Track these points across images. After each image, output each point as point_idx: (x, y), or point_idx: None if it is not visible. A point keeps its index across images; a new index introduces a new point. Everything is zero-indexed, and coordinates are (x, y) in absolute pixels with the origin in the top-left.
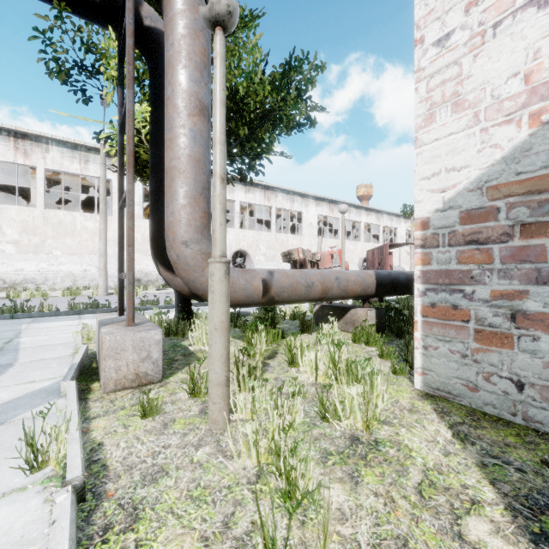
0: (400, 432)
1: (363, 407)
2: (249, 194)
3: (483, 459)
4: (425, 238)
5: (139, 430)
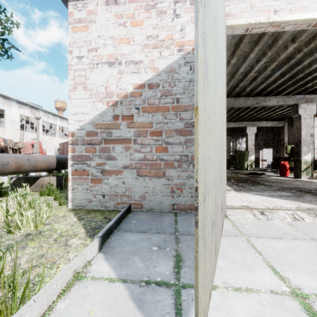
0: (54, 225)
1: (34, 219)
2: None
3: (85, 223)
4: (73, 141)
5: None
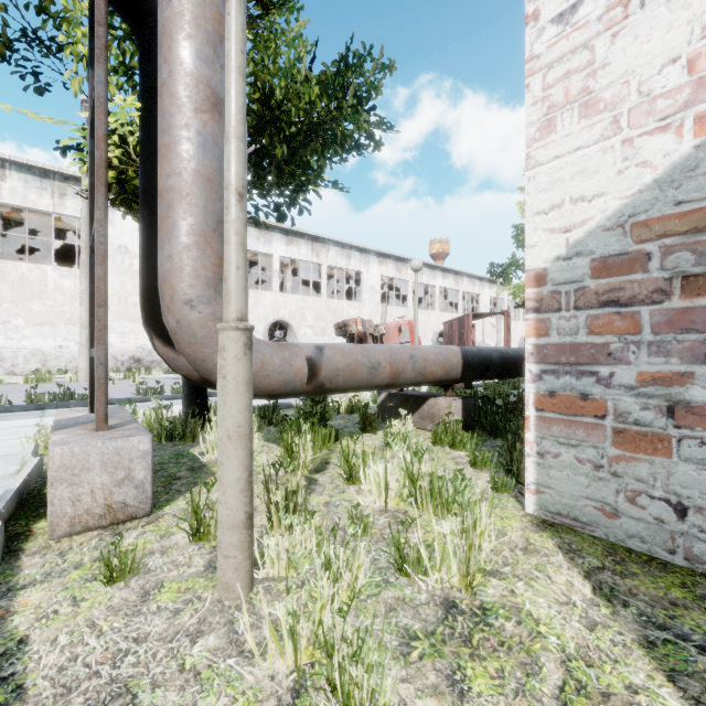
0: (516, 589)
1: (461, 552)
2: (291, 246)
3: (646, 632)
4: (541, 299)
5: (98, 607)
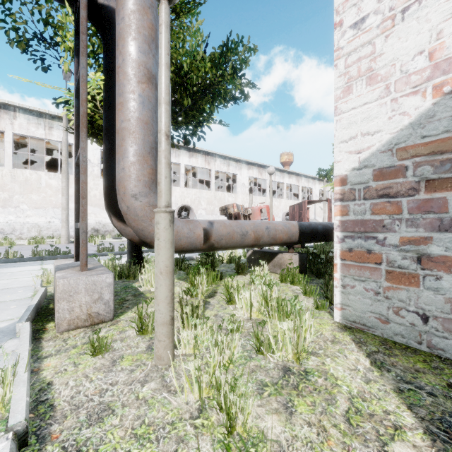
0: (325, 362)
1: (293, 340)
2: (192, 158)
3: (399, 385)
4: (344, 193)
5: (88, 368)
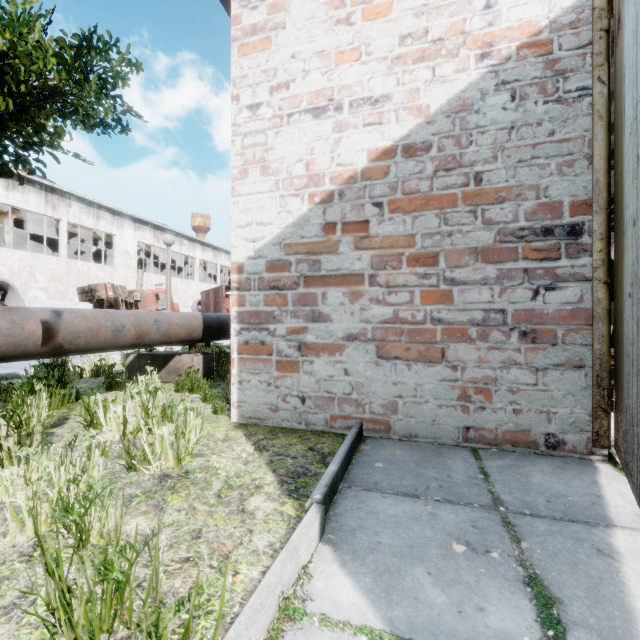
0: (211, 459)
1: (175, 444)
2: (14, 192)
3: (272, 458)
4: (241, 282)
5: None
